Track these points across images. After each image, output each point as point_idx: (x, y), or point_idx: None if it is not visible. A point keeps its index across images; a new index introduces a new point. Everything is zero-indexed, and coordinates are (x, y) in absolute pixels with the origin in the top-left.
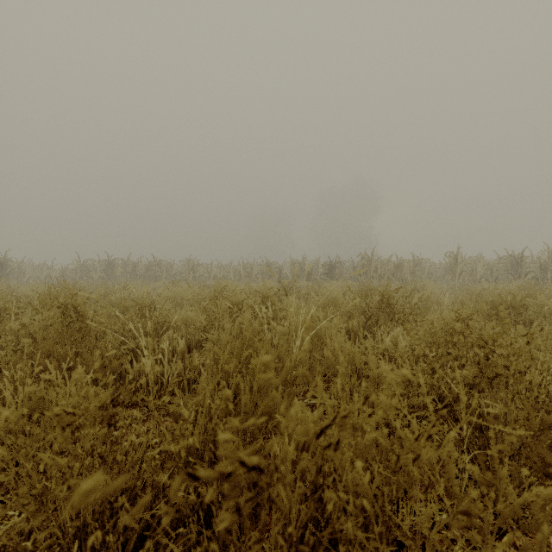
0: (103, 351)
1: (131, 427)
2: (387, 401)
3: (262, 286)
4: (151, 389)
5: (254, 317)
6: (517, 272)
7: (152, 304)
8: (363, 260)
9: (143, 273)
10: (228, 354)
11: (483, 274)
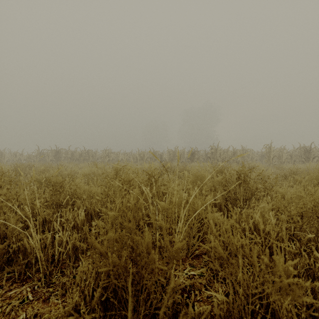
0: (1, 228)
1: (11, 314)
2: (292, 309)
3: (148, 167)
4: (41, 266)
5: (140, 194)
6: (307, 157)
7: (63, 181)
8: (212, 150)
9: (78, 158)
10: (106, 246)
11: (286, 158)
